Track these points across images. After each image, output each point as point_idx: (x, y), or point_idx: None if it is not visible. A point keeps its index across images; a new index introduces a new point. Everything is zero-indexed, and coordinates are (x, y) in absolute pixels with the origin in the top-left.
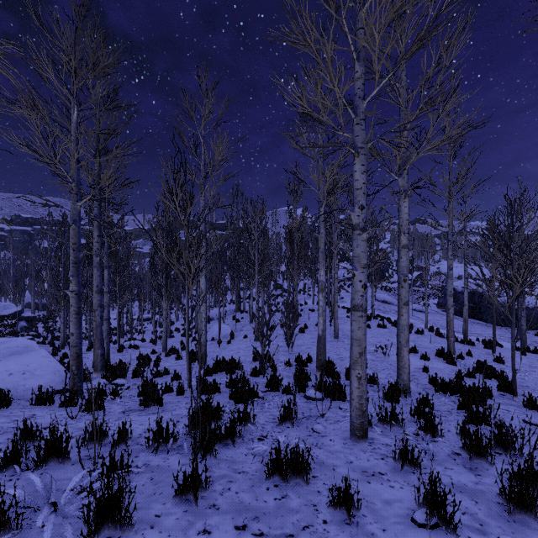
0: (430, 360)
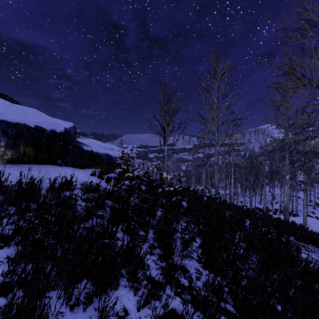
0: (316, 215)
